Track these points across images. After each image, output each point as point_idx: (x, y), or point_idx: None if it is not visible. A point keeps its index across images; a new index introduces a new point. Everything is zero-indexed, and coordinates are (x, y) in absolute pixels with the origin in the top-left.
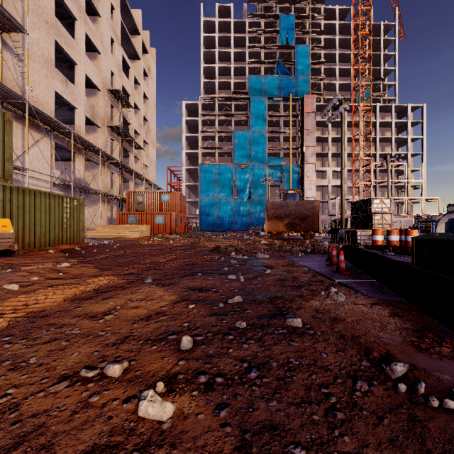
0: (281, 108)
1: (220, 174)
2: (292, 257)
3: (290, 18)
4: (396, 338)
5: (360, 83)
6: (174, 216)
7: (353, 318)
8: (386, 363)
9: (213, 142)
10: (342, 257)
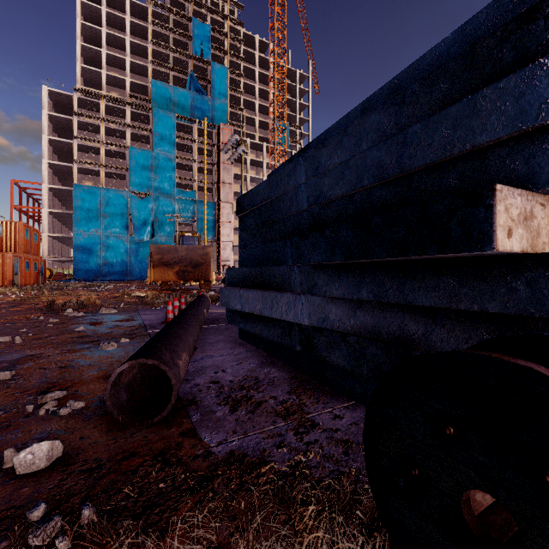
0: (195, 131)
1: (109, 203)
2: (147, 310)
3: (206, 27)
4: (100, 374)
5: (275, 125)
6: (10, 259)
7: (88, 364)
8: (44, 393)
9: (99, 157)
10: (170, 307)
